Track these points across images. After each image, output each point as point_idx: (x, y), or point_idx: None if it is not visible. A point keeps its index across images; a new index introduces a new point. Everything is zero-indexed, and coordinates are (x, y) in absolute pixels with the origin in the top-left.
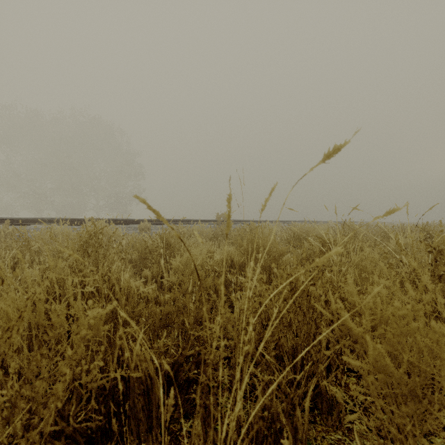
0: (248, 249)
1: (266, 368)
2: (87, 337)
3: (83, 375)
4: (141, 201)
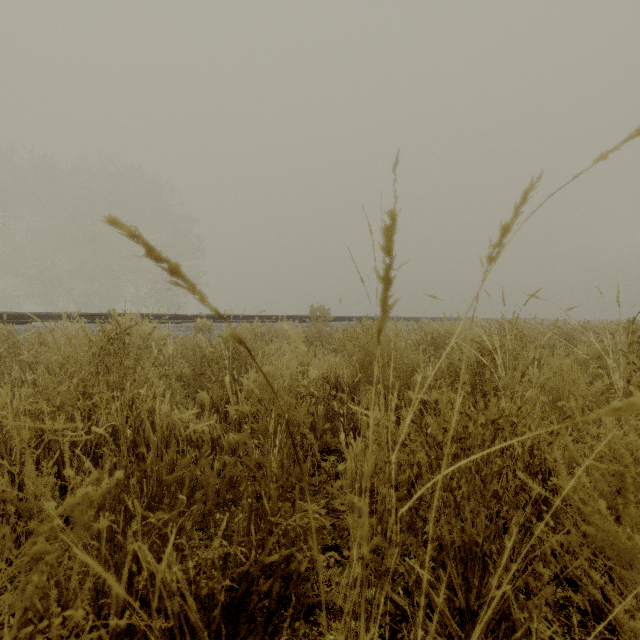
0: (363, 361)
1: (419, 593)
2: (48, 558)
3: (54, 621)
4: (126, 235)
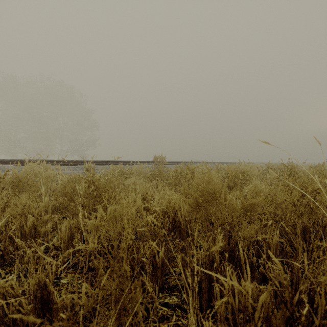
0: (198, 200)
1: None
2: None
3: None
4: None
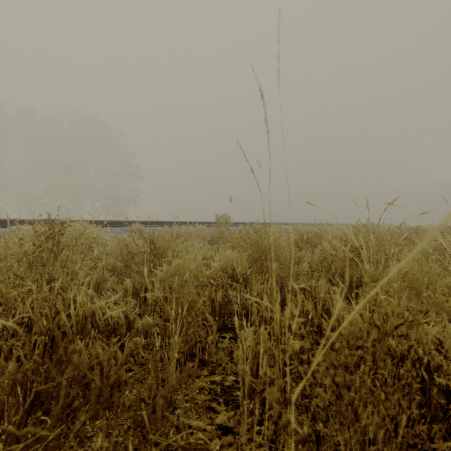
0: (254, 255)
1: None
2: None
3: None
4: None
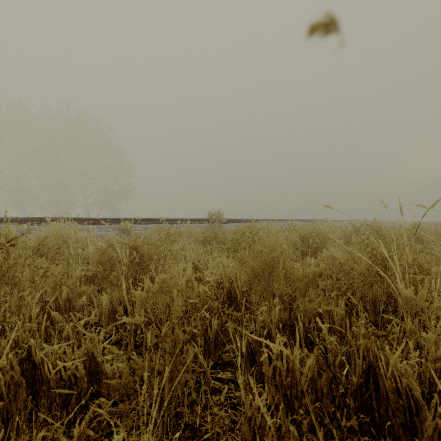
0: (256, 269)
1: None
2: None
3: None
4: None
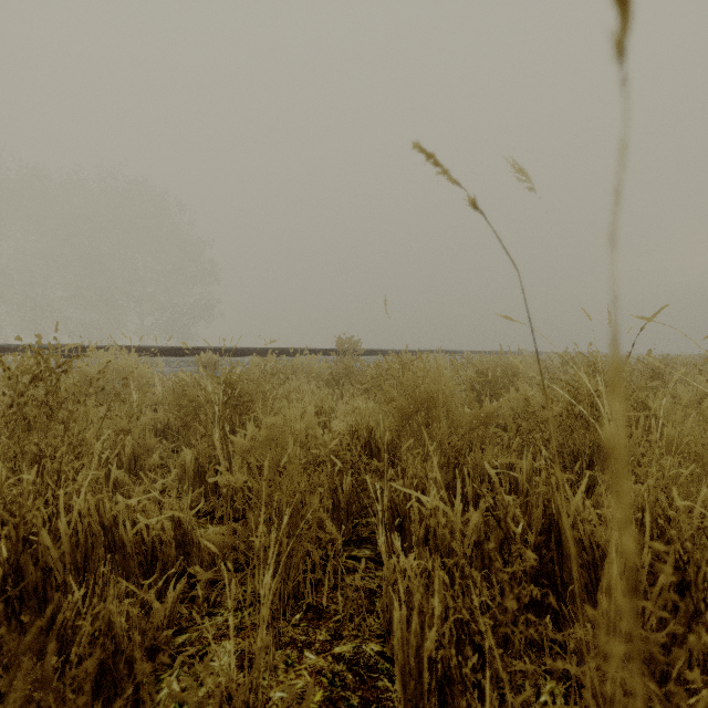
0: (407, 409)
1: None
2: None
3: None
4: None
